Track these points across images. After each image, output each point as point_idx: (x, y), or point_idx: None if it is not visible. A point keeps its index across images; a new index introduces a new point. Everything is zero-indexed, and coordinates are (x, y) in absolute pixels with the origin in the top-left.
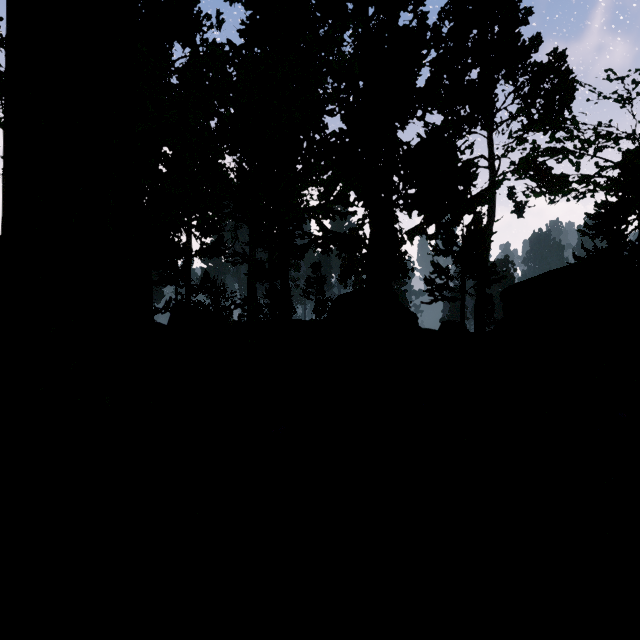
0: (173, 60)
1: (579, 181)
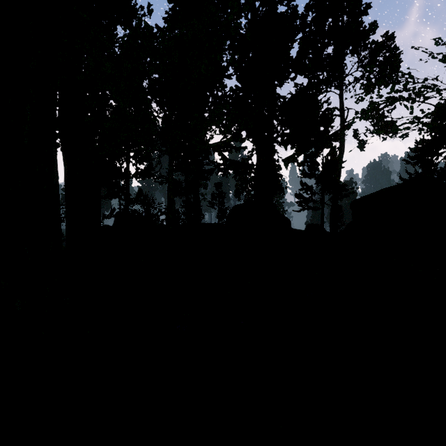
0: (113, 32)
1: (412, 121)
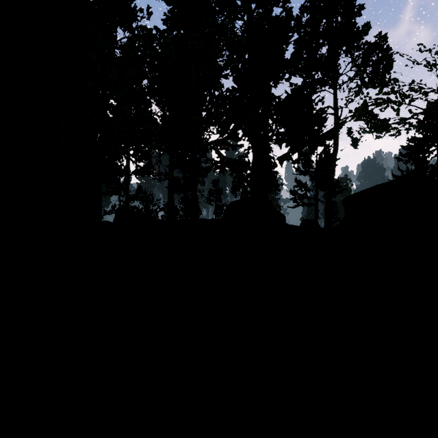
0: (116, 38)
1: (399, 122)
